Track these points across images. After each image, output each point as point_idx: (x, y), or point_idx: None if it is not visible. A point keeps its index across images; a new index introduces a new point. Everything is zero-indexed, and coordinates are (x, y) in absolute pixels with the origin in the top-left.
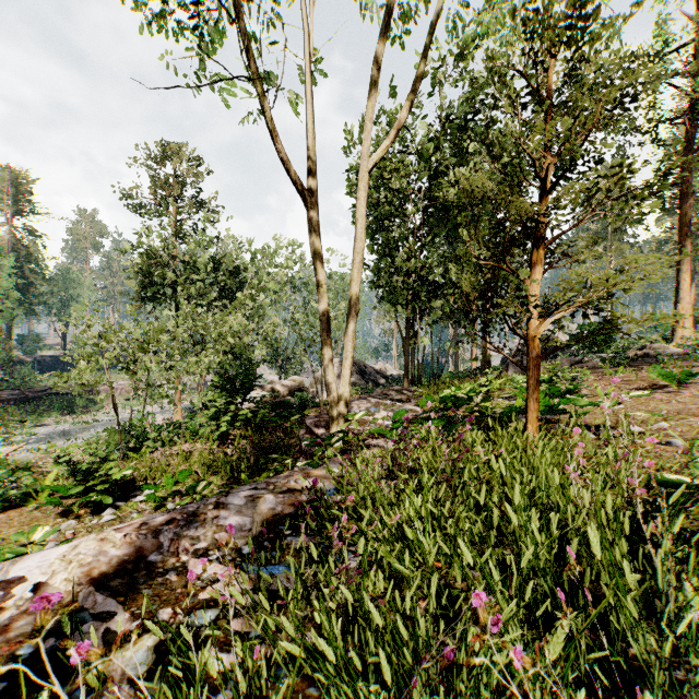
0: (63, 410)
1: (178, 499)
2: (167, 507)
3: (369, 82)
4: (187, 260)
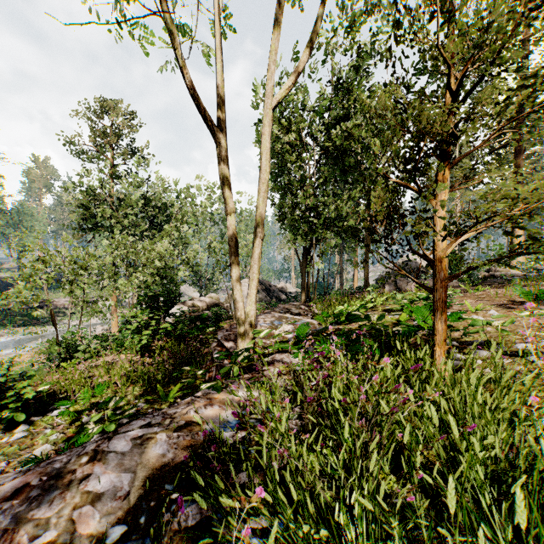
0: (16, 322)
1: (94, 412)
2: (82, 421)
3: (274, 26)
4: (122, 197)
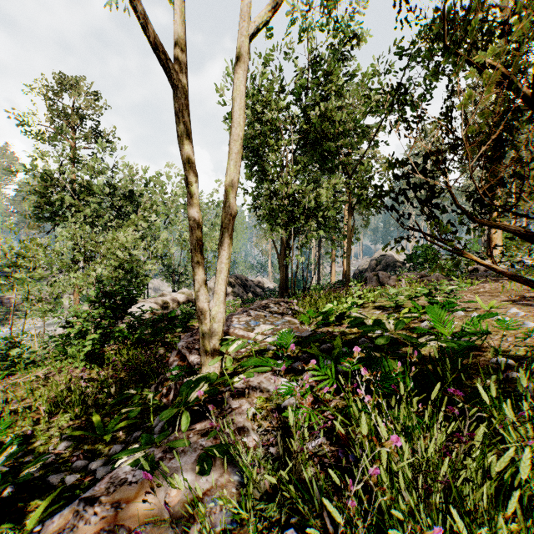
0: None
1: None
2: None
3: None
4: (84, 184)
